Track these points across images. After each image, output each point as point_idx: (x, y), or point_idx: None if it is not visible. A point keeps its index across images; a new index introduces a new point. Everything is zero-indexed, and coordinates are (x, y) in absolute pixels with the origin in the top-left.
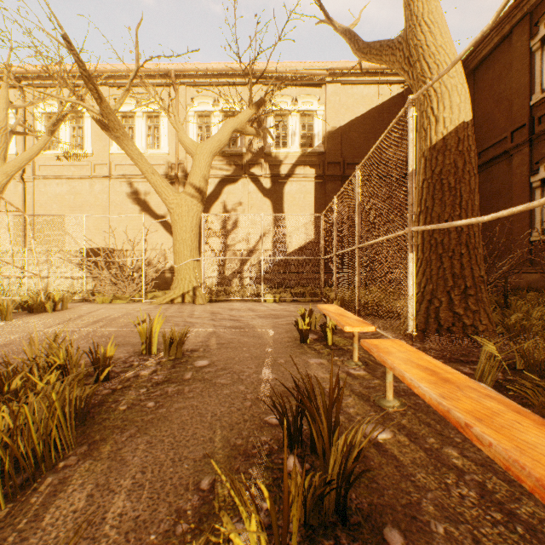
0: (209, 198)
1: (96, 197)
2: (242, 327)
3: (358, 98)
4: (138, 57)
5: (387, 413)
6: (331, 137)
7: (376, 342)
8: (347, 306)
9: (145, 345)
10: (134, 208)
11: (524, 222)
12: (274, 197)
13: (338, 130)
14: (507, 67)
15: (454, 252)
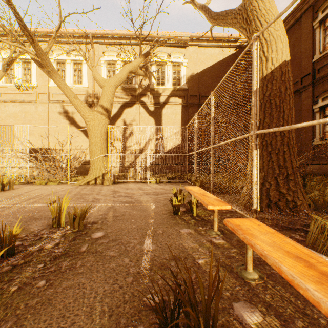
0: (115, 116)
1: (39, 114)
2: (133, 202)
3: (208, 55)
4: (60, 14)
5: (251, 287)
6: (192, 79)
7: (238, 222)
8: (204, 186)
9: (55, 220)
10: (65, 122)
11: (309, 133)
12: (156, 117)
13: (196, 75)
14: (298, 39)
15: (279, 150)
